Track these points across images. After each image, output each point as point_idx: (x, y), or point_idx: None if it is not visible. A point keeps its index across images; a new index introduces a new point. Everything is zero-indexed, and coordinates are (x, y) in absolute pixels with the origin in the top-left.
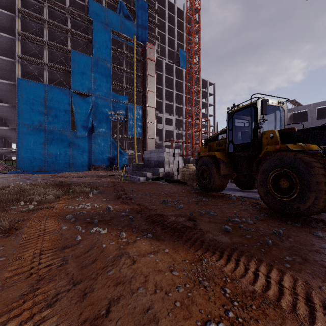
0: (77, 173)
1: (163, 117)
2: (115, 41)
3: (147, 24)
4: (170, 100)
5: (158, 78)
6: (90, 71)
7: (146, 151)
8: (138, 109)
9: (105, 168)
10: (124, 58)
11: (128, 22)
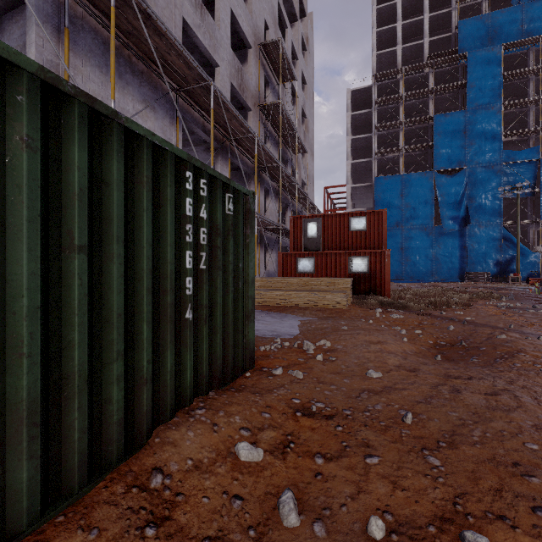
0: (447, 283)
1: None
2: (510, 57)
3: None
4: None
5: None
6: (462, 132)
7: None
8: None
9: (490, 279)
10: (530, 79)
11: (540, 3)
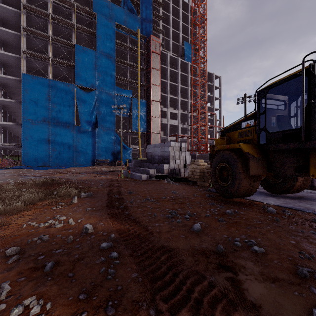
0: (79, 168)
1: (168, 111)
2: (119, 35)
3: (152, 18)
4: (175, 94)
5: (163, 72)
6: (94, 65)
7: (150, 145)
8: (142, 103)
9: (109, 164)
10: (128, 52)
11: (132, 15)
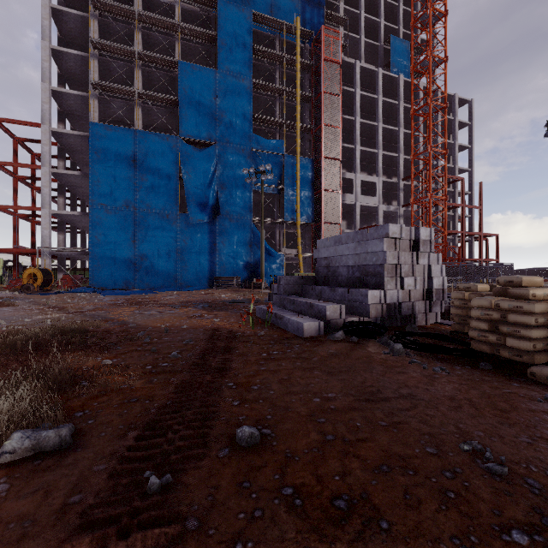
0: (180, 294)
1: (356, 179)
2: (261, 36)
3: None
4: (371, 146)
5: (345, 102)
6: (212, 97)
7: (324, 240)
8: (305, 165)
9: (240, 285)
10: (277, 68)
11: None
